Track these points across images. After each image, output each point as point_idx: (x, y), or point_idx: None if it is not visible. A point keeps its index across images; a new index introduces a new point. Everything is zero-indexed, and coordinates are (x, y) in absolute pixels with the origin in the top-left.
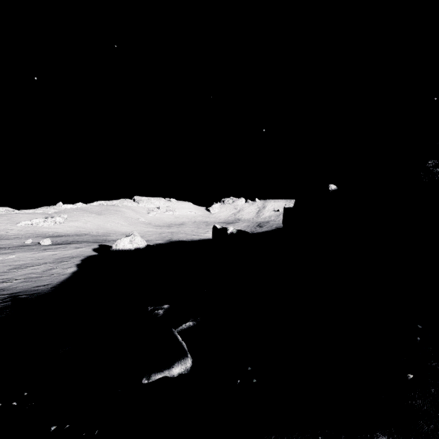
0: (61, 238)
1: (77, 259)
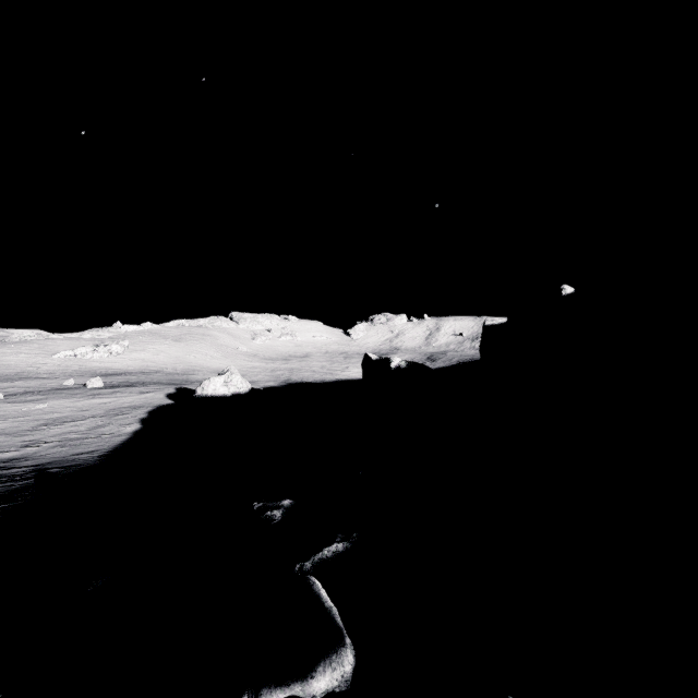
0: (119, 377)
1: (142, 411)
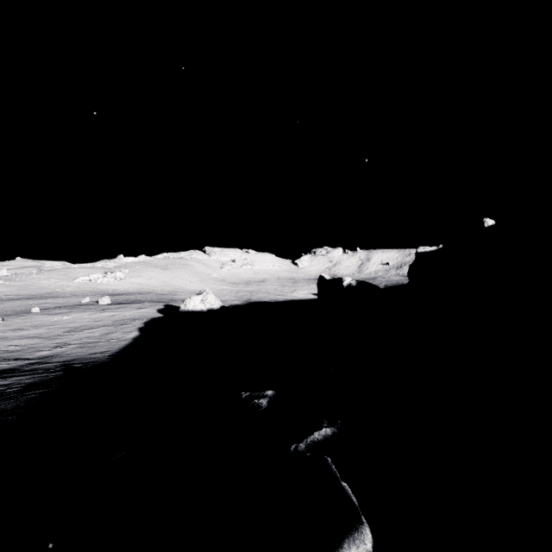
0: (121, 296)
1: (140, 322)
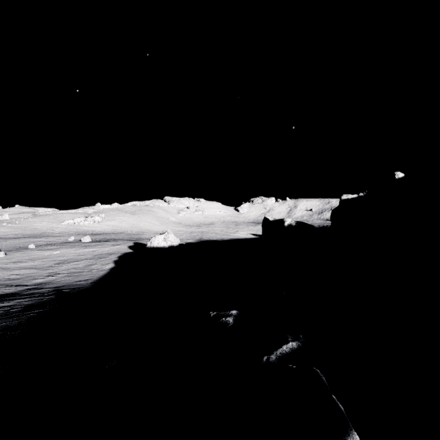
0: (99, 236)
1: (115, 256)
